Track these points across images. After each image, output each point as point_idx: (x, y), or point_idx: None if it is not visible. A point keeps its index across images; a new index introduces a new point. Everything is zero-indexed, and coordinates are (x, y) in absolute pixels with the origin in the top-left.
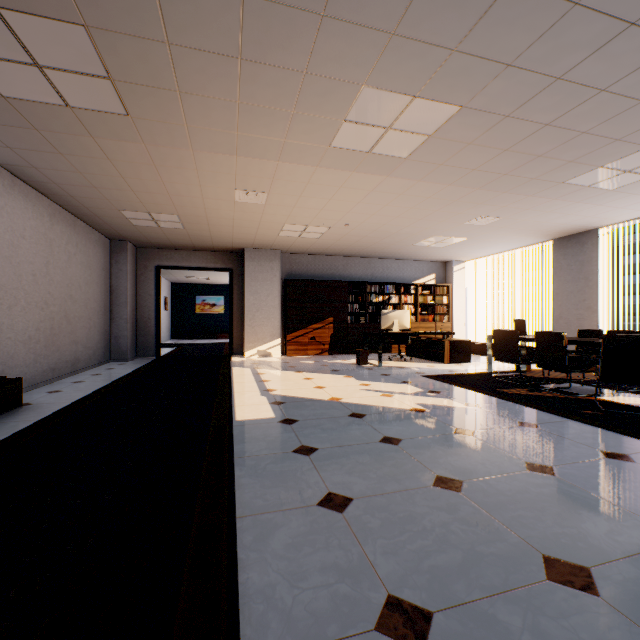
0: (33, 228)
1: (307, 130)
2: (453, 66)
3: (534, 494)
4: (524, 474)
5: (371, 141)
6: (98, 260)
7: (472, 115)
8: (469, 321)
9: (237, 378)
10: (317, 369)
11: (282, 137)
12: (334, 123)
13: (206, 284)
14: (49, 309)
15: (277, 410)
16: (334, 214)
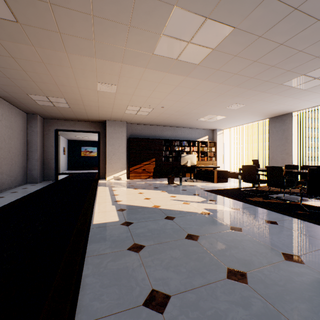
0: None
1: (139, 41)
2: None
3: (298, 283)
4: (284, 263)
5: (178, 51)
6: (18, 125)
7: (240, 34)
8: (225, 160)
9: (99, 193)
10: (146, 187)
11: (123, 45)
12: (156, 36)
13: (87, 140)
14: None
15: (120, 215)
16: (155, 100)
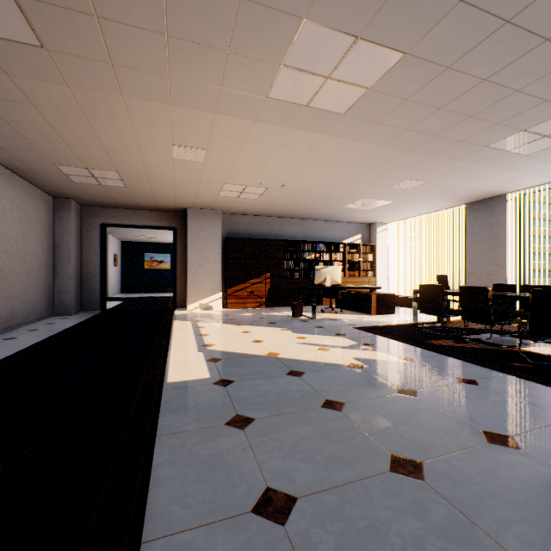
0: None
1: (244, 76)
2: None
3: (508, 480)
4: (486, 448)
5: (310, 92)
6: (39, 216)
7: (414, 65)
8: (390, 276)
9: (176, 332)
10: (255, 322)
11: (217, 84)
12: (272, 68)
13: (154, 243)
14: None
15: (213, 369)
16: (271, 174)
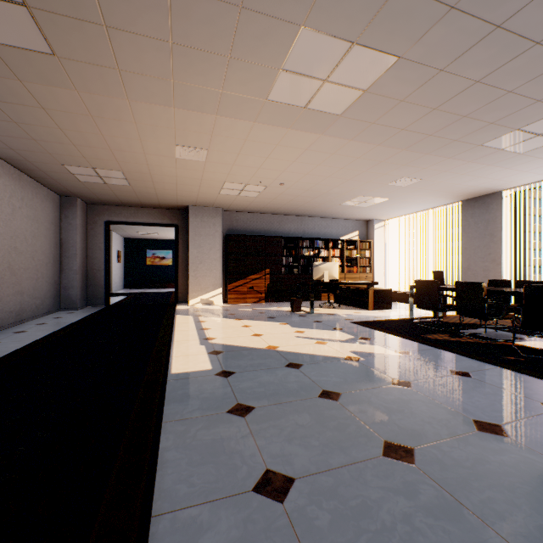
0: None
1: (244, 80)
2: (396, 6)
3: (495, 464)
4: (476, 436)
5: (307, 95)
6: (46, 214)
7: (408, 68)
8: (388, 272)
9: (179, 326)
10: (255, 316)
11: (219, 87)
12: (271, 72)
13: (156, 239)
14: None
15: (214, 361)
16: (271, 173)
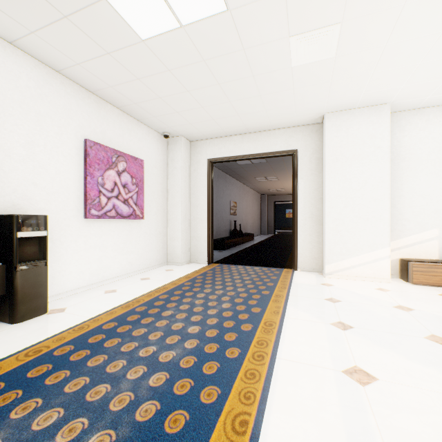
0: (251, 198)
1: None
2: None
3: None
4: None
5: None
6: (258, 202)
7: None
8: None
9: None
10: None
11: None
12: None
13: (290, 203)
14: (252, 218)
15: None
16: None
